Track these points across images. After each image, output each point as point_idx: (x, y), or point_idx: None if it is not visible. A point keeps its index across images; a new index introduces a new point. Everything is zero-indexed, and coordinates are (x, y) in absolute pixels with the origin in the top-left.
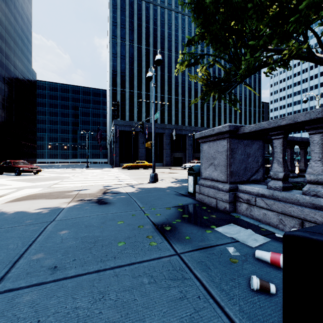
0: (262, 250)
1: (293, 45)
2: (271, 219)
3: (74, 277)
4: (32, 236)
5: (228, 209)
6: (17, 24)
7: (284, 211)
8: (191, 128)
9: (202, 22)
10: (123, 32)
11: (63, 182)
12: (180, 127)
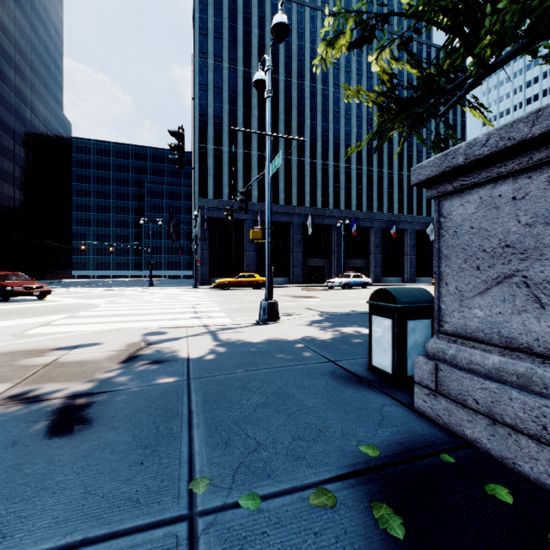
0: None
1: None
2: None
3: None
4: None
5: None
6: (38, 39)
7: None
8: (340, 214)
9: None
10: (219, 45)
11: (69, 319)
12: (321, 212)
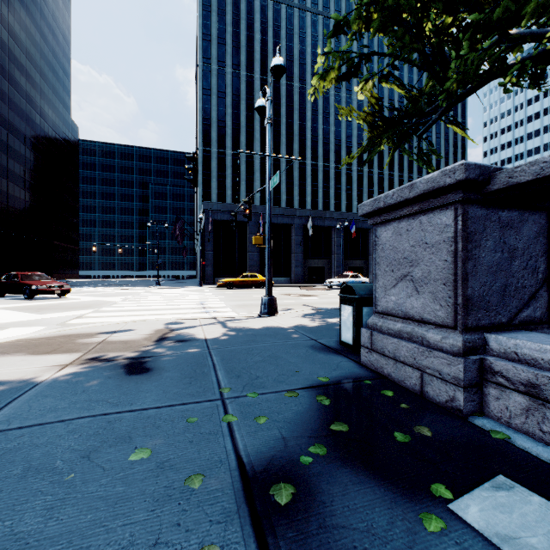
0: None
1: None
2: None
3: None
4: None
5: (463, 404)
6: (47, 46)
7: None
8: (340, 216)
9: None
10: (222, 51)
11: (97, 313)
12: (322, 214)
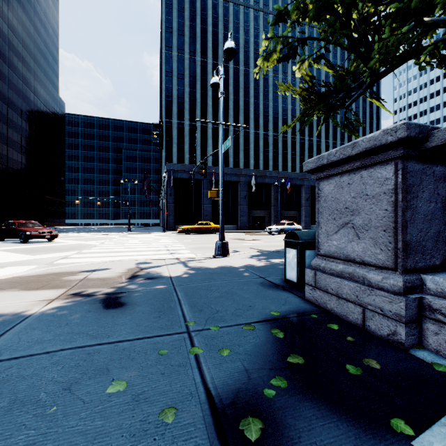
0: None
1: None
2: None
3: None
4: None
5: (405, 338)
6: (39, 37)
7: None
8: (277, 175)
9: None
10: (181, 40)
11: (79, 254)
12: (263, 173)
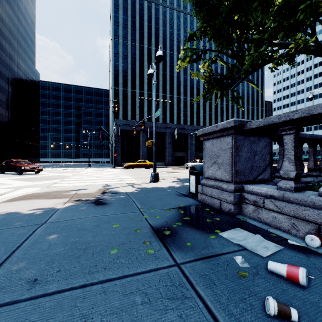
0: (275, 261)
1: (300, 39)
2: (281, 223)
3: (54, 293)
4: (17, 241)
5: (233, 211)
6: (21, 26)
7: (297, 214)
8: (193, 128)
9: (205, 16)
10: (125, 31)
11: (63, 181)
12: (182, 127)
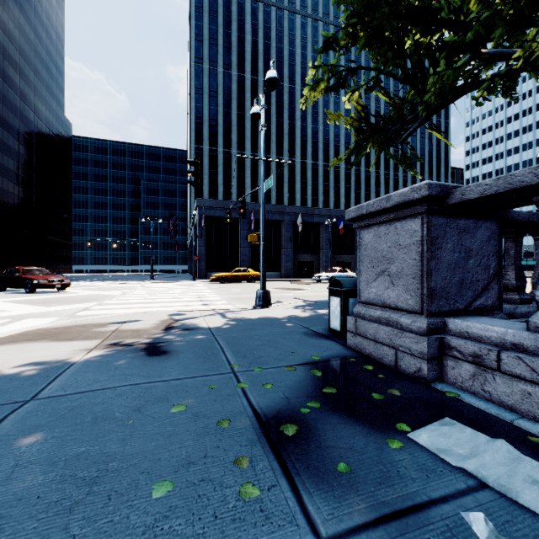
0: None
1: (535, 41)
2: None
3: None
4: None
5: (427, 373)
6: (40, 44)
7: None
8: (328, 213)
9: (355, 4)
10: (214, 51)
11: (101, 306)
12: (311, 211)
